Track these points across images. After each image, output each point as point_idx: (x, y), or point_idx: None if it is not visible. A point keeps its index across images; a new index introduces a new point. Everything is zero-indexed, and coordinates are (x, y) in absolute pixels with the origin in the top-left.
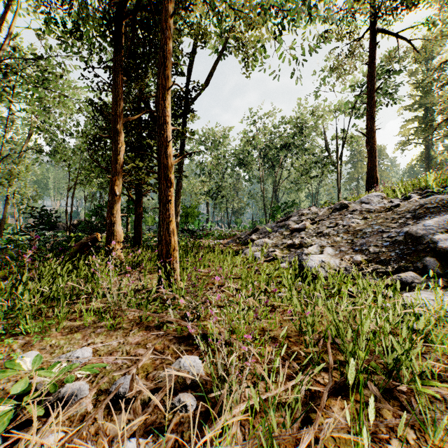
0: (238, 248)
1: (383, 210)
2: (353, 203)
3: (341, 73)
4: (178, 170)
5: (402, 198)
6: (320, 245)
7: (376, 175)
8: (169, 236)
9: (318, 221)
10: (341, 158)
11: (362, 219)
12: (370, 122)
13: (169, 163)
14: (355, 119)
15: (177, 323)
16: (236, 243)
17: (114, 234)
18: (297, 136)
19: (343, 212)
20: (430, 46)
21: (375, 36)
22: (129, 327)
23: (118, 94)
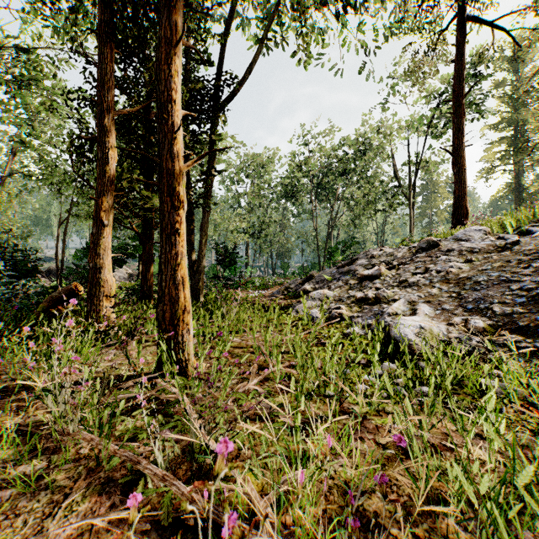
0: (286, 303)
1: (492, 249)
2: (445, 240)
3: (418, 76)
4: (205, 195)
5: (514, 233)
6: (409, 300)
7: (466, 205)
8: (175, 289)
9: (397, 265)
10: (415, 187)
11: (464, 262)
12: (458, 137)
13: (176, 167)
14: (432, 138)
15: (171, 468)
16: (283, 295)
17: (100, 284)
18: (359, 160)
19: (433, 253)
20: (534, 38)
21: (464, 24)
22: (69, 484)
23: (107, 74)
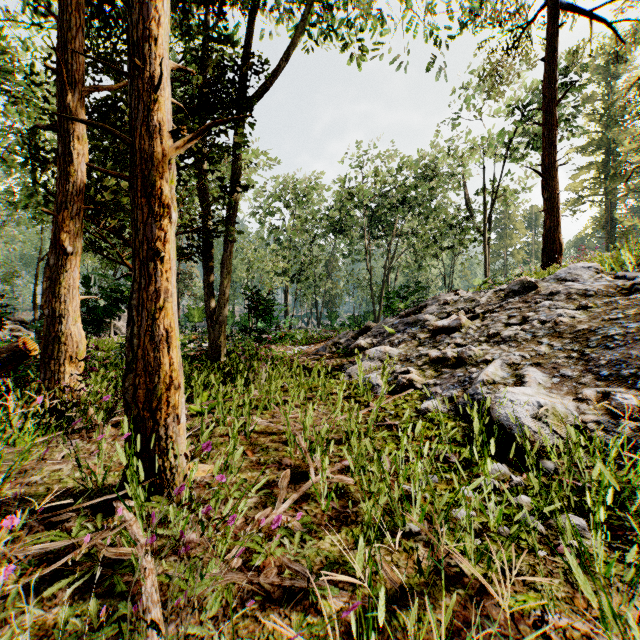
0: (335, 363)
1: (613, 292)
2: (543, 281)
3: (496, 81)
4: (227, 221)
5: (636, 271)
6: (508, 362)
7: (560, 239)
8: (153, 349)
9: (481, 314)
10: (490, 220)
11: (577, 309)
12: (549, 154)
13: (154, 148)
14: (511, 160)
15: None
16: (331, 352)
17: (61, 340)
18: (422, 187)
19: (530, 297)
20: None
21: (557, 12)
22: None
23: (72, 30)
